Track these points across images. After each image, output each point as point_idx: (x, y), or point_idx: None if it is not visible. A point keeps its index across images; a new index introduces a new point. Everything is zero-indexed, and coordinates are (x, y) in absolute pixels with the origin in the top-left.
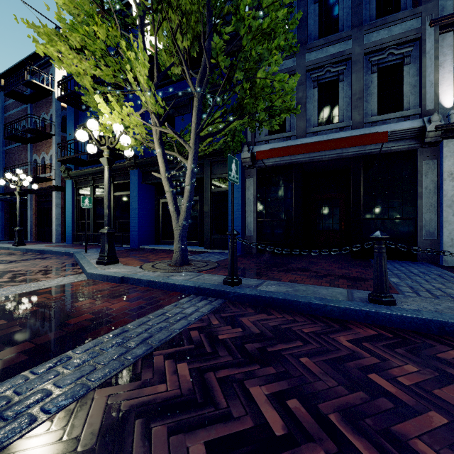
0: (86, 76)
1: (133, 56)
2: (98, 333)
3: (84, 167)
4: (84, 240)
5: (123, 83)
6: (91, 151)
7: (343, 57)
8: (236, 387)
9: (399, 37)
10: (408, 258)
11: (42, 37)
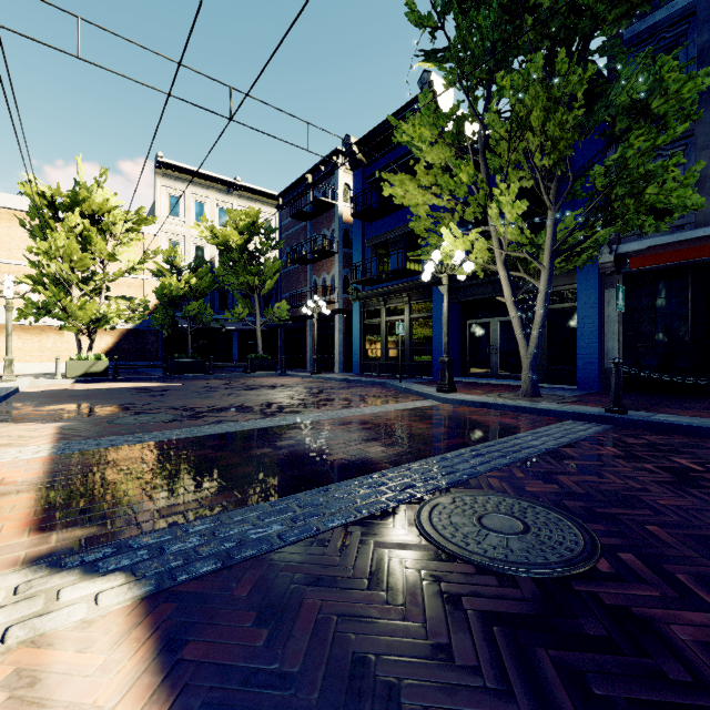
0: (423, 206)
1: (505, 200)
2: (519, 431)
3: (372, 287)
4: (372, 370)
5: (479, 217)
6: (427, 279)
7: None
8: (660, 458)
9: None
10: None
11: (395, 183)
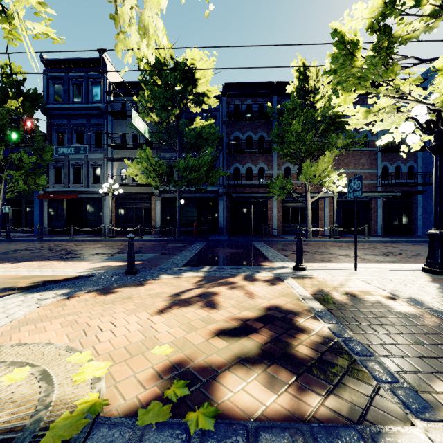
0: None
1: None
2: None
3: None
4: None
5: None
6: None
7: (81, 160)
8: None
9: (97, 159)
10: (100, 233)
11: None
